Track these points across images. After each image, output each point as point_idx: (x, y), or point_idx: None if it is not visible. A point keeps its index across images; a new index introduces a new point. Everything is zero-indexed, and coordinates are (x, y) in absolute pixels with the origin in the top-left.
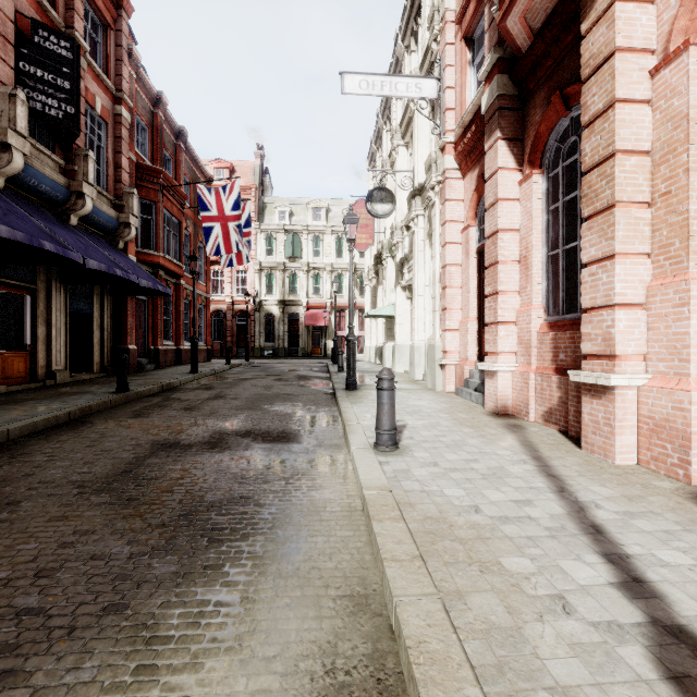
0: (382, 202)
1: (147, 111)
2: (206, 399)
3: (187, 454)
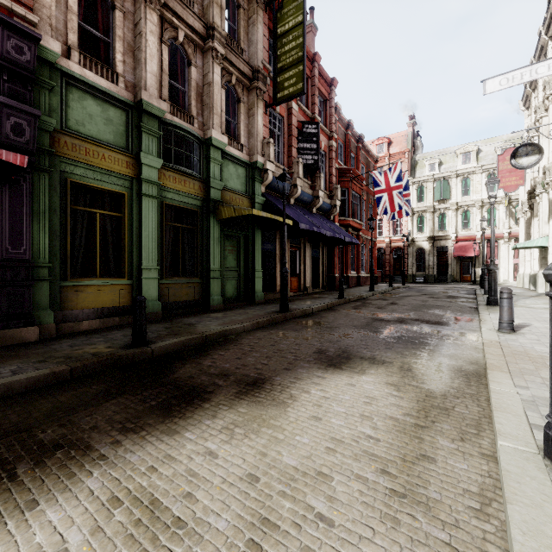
0: (527, 155)
1: (342, 135)
2: (386, 304)
3: (389, 323)
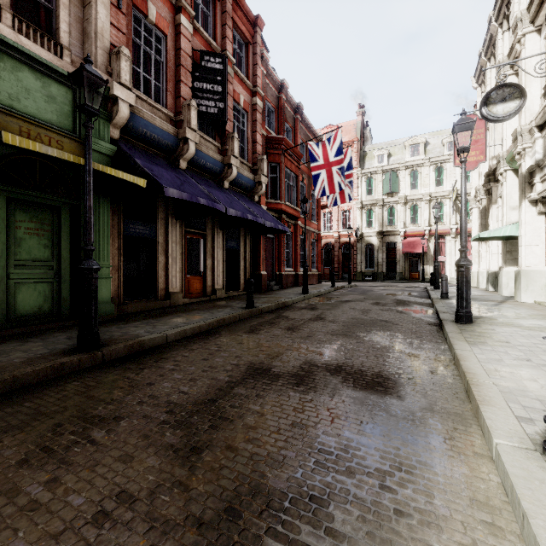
0: (505, 100)
1: (274, 97)
2: (308, 319)
3: (271, 388)
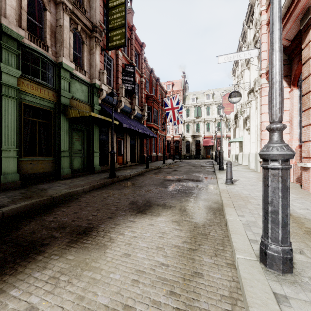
0: (235, 97)
1: (148, 76)
2: (171, 171)
3: (173, 182)
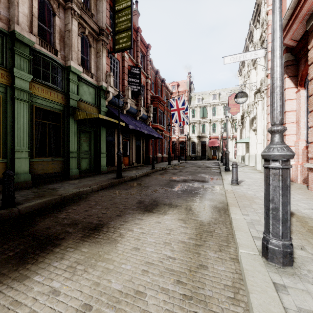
0: (241, 97)
1: (154, 77)
2: (177, 172)
3: (179, 182)
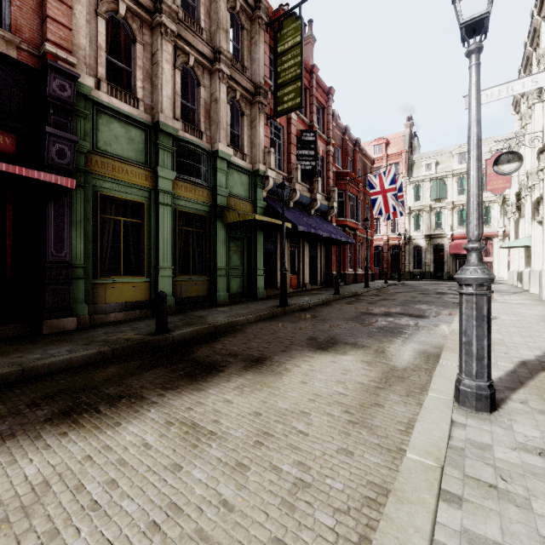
0: (508, 162)
1: (340, 140)
2: (377, 300)
3: (376, 316)
